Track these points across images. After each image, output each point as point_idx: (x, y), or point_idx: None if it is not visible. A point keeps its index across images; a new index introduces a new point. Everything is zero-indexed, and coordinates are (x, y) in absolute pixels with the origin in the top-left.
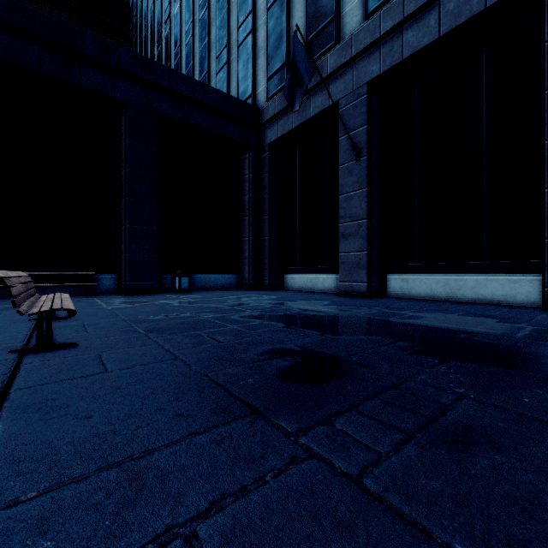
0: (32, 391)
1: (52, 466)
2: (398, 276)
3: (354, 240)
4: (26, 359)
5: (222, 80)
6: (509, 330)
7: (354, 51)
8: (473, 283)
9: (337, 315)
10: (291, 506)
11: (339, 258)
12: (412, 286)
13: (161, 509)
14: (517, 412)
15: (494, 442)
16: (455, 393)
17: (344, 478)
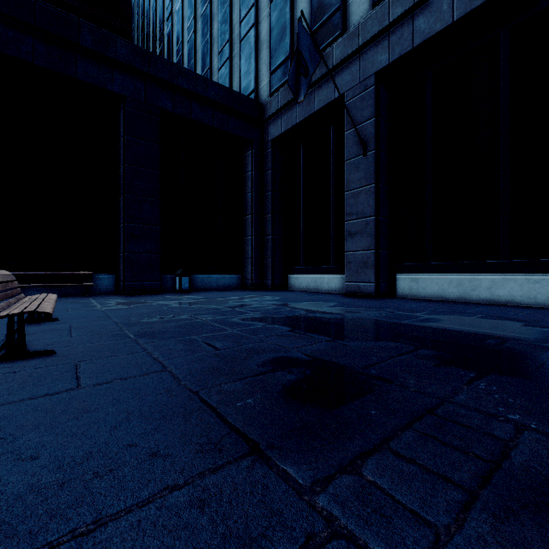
0: None
1: None
2: (408, 275)
3: (361, 238)
4: None
5: (224, 75)
6: (541, 336)
7: (361, 41)
8: (489, 283)
9: (346, 317)
10: None
11: (345, 257)
12: (422, 286)
13: None
14: None
15: None
16: (510, 421)
17: None
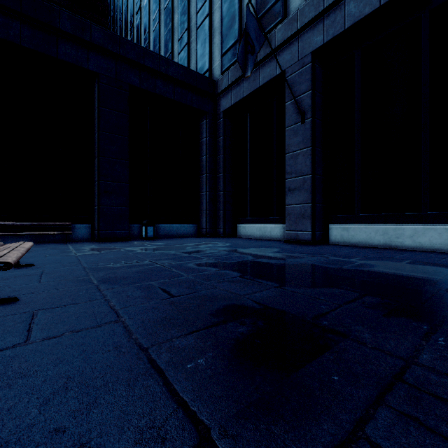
0: None
1: None
2: (339, 225)
3: (300, 193)
4: None
5: (183, 58)
6: None
7: (299, 25)
8: (411, 232)
9: (289, 263)
10: None
11: (286, 209)
12: (352, 234)
13: None
14: None
15: None
16: None
17: None
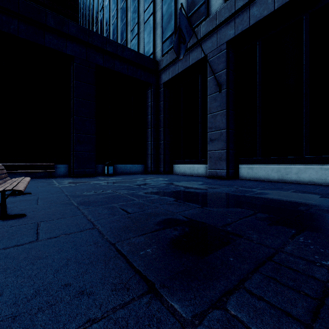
0: None
1: None
2: (246, 165)
3: (218, 142)
4: None
5: (134, 44)
6: None
7: (217, 22)
8: (297, 170)
9: (209, 192)
10: None
11: (208, 154)
12: (255, 172)
13: None
14: None
15: None
16: (324, 266)
17: None
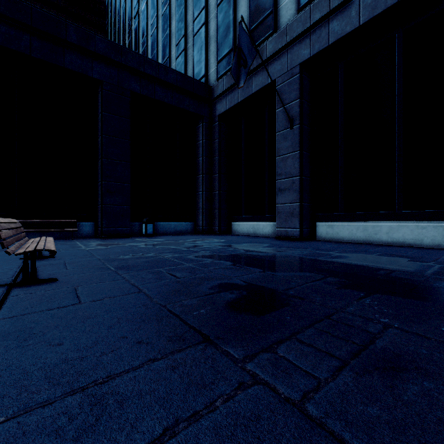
0: (14, 320)
1: (22, 391)
2: (325, 223)
3: (289, 193)
4: (12, 292)
5: (180, 63)
6: (420, 268)
7: (288, 38)
8: (388, 229)
9: (275, 255)
10: (239, 432)
11: (276, 208)
12: (336, 231)
13: (118, 435)
14: (438, 340)
15: (421, 368)
16: (381, 323)
17: (288, 403)
